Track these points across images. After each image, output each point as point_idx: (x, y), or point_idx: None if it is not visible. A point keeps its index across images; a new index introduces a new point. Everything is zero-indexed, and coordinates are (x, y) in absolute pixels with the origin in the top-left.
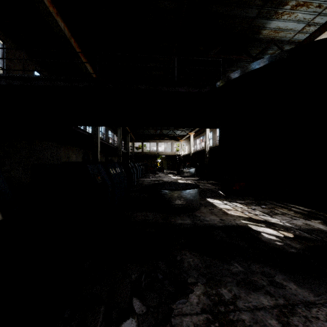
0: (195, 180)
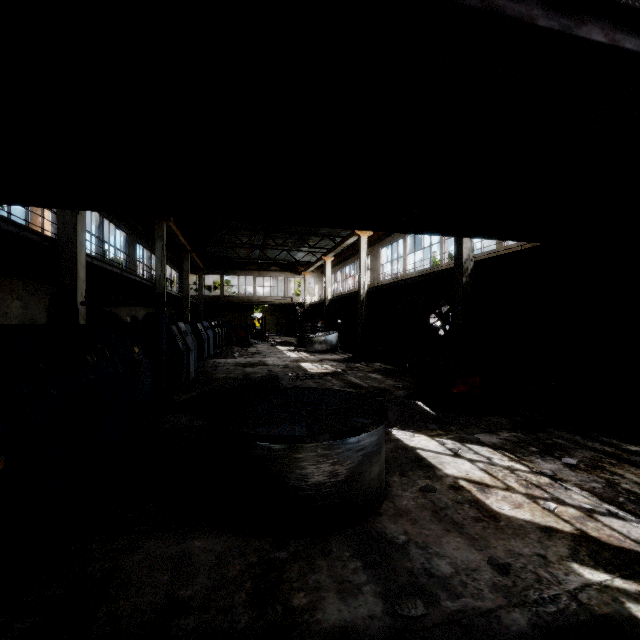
0: (342, 362)
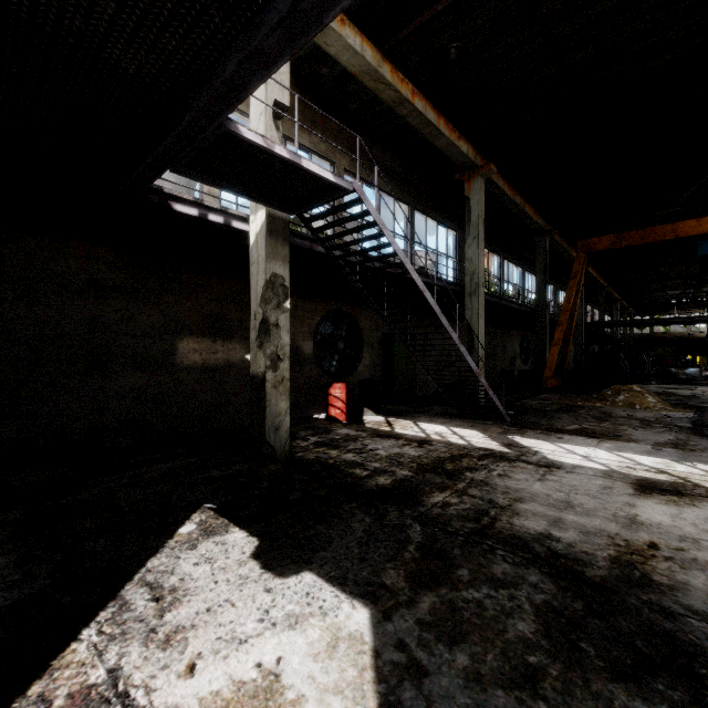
0: None
